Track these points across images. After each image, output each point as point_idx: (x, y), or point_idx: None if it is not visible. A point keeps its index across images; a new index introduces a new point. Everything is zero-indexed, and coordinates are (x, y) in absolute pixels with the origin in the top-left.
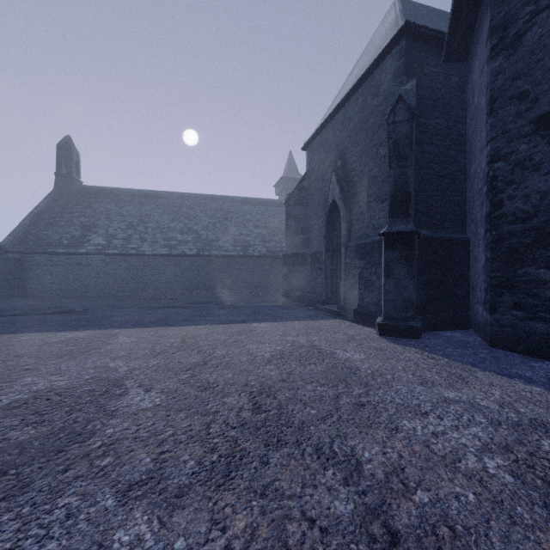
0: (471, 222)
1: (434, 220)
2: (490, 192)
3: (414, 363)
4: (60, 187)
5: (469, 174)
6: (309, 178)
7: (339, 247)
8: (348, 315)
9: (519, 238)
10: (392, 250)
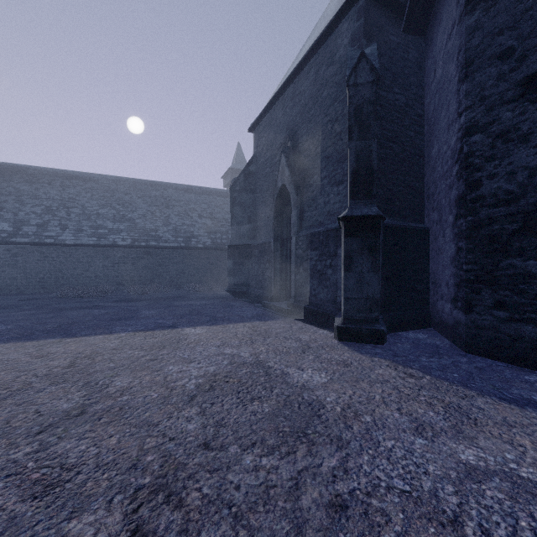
0: (431, 210)
1: (394, 207)
2: (465, 171)
3: (393, 387)
4: None
5: (429, 157)
6: (257, 162)
7: (289, 238)
8: (299, 314)
9: (502, 224)
10: (353, 238)
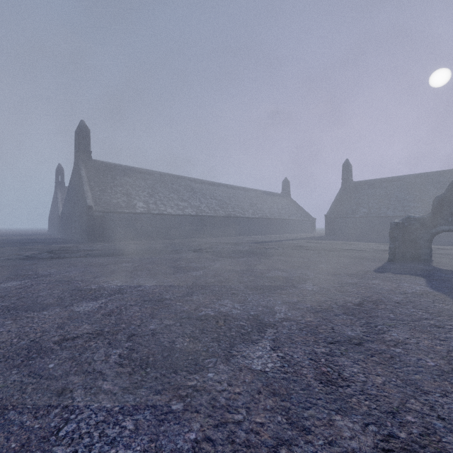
0: None
1: None
2: None
3: None
4: (343, 185)
5: None
6: None
7: None
8: None
9: None
10: None
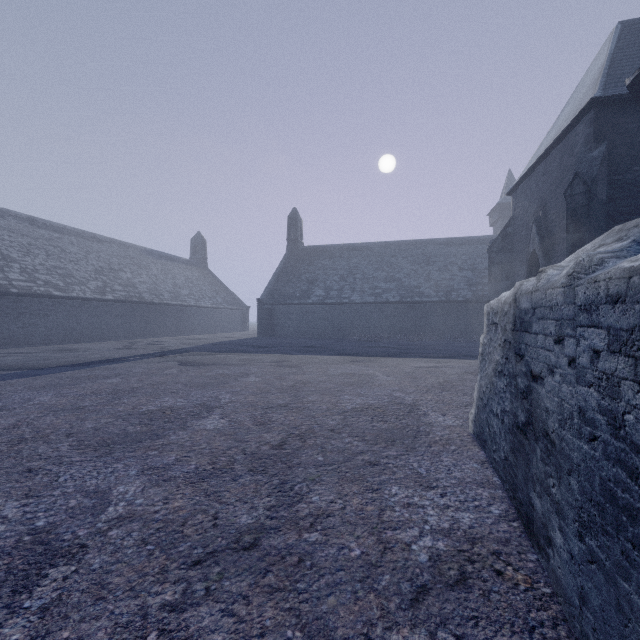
0: None
1: None
2: None
3: None
4: (290, 250)
5: None
6: (514, 224)
7: None
8: None
9: None
10: None
